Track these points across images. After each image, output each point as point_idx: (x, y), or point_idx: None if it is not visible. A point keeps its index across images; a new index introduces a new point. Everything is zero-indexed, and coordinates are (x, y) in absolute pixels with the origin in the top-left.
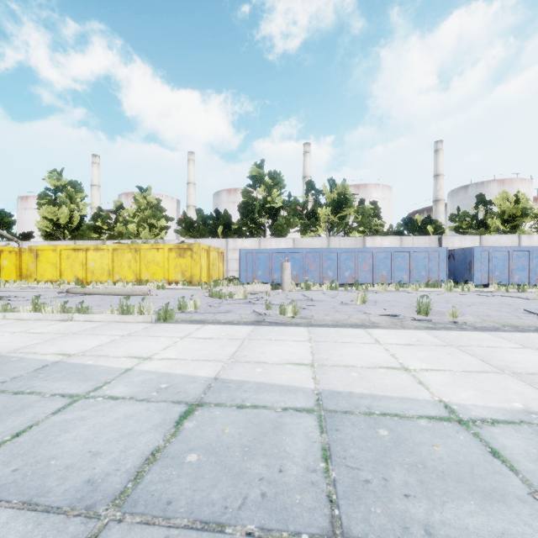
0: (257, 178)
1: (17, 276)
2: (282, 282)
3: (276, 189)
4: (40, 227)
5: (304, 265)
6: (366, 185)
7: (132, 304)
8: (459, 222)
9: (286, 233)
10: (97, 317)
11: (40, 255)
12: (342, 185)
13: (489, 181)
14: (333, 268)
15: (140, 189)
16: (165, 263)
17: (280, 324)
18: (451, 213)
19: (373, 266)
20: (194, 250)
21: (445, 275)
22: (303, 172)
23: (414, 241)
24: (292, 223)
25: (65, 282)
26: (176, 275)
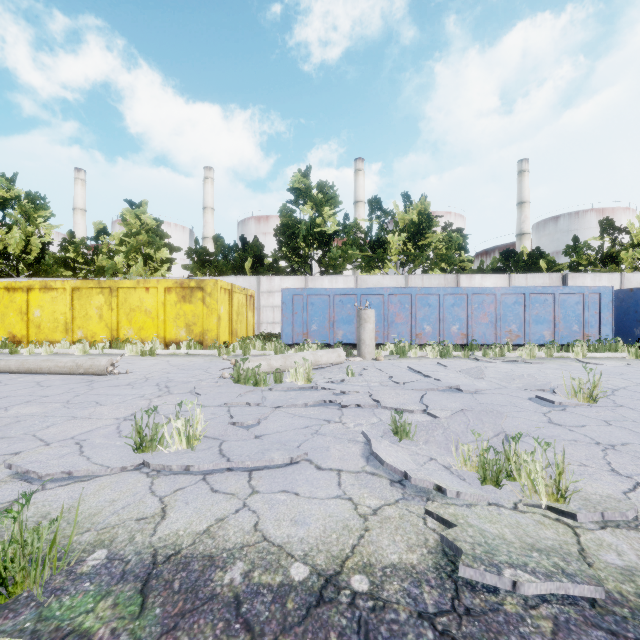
0: (302, 191)
1: None
2: (359, 344)
3: (328, 207)
4: None
5: (386, 314)
6: (435, 213)
7: (34, 412)
8: (578, 256)
9: (341, 270)
10: None
11: None
12: (421, 203)
13: (586, 211)
14: (432, 319)
15: (131, 204)
16: (159, 311)
17: (631, 638)
18: (567, 245)
19: (497, 316)
20: (207, 291)
21: (609, 330)
22: (355, 196)
23: (528, 281)
24: (351, 255)
25: None
26: (177, 330)
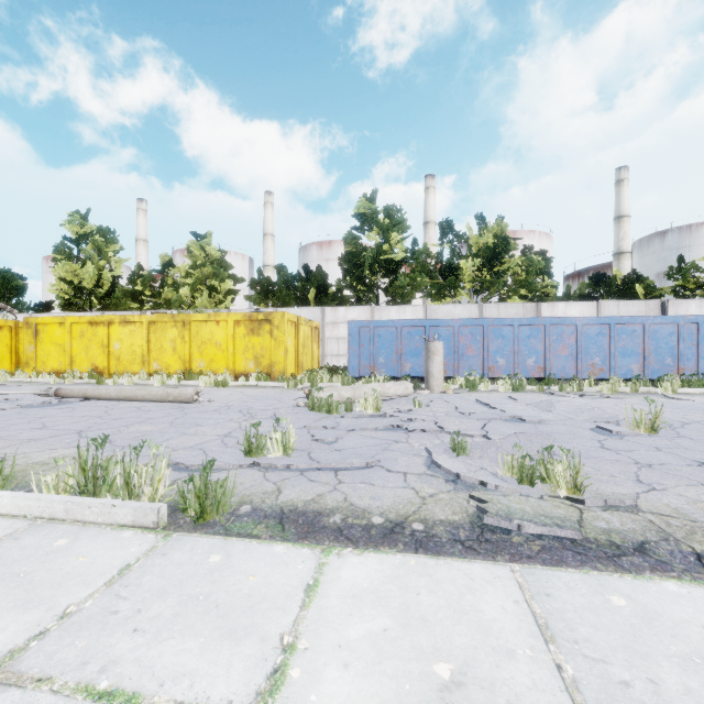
0: (368, 216)
1: (11, 363)
2: (427, 377)
3: (395, 232)
4: (56, 292)
5: (457, 346)
6: (516, 232)
7: (151, 429)
8: (683, 279)
9: (410, 299)
10: (2, 501)
11: (41, 331)
12: (497, 225)
13: (700, 224)
14: (506, 352)
15: (196, 236)
16: (228, 344)
17: (588, 554)
18: (670, 266)
19: (577, 348)
20: (275, 323)
21: None
22: (425, 216)
23: (621, 309)
24: (420, 283)
25: (77, 374)
26: (246, 363)
